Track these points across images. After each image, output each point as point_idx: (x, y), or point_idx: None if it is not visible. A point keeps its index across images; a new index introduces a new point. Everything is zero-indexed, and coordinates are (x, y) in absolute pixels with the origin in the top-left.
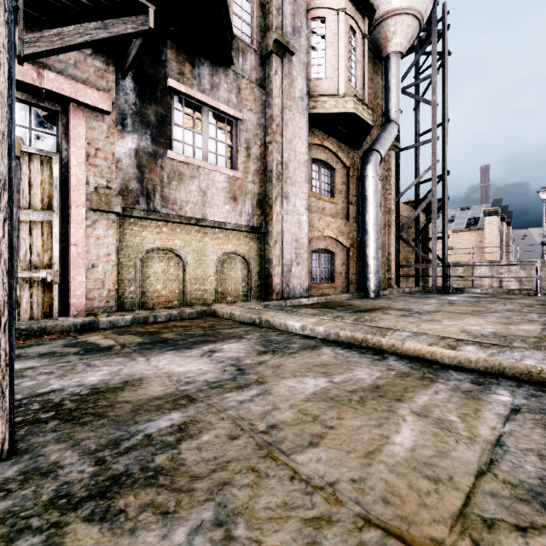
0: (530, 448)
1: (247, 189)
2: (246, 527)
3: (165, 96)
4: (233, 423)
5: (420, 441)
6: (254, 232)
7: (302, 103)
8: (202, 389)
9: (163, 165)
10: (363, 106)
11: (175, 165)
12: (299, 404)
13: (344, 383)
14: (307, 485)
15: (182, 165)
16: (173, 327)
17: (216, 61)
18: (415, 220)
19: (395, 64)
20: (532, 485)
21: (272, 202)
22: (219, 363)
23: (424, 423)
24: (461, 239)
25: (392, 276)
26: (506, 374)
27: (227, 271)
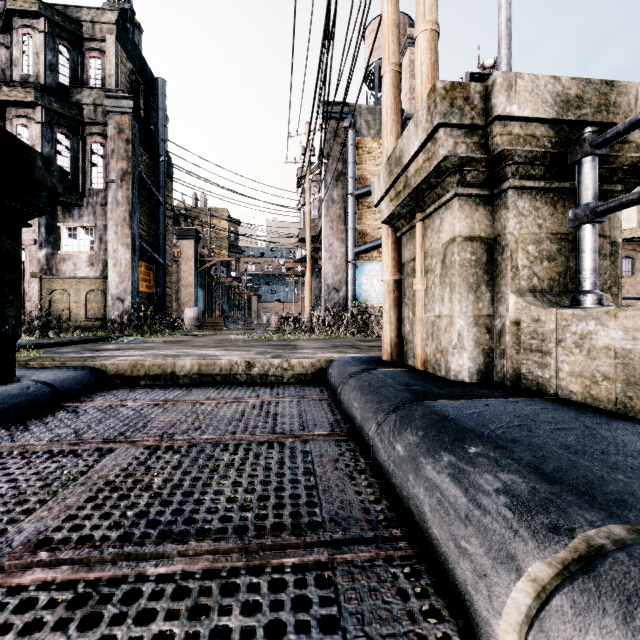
0: None
1: None
2: None
3: None
4: None
5: None
6: None
7: None
8: None
9: None
10: None
11: None
12: None
13: None
14: None
15: None
16: None
17: None
18: None
19: None
20: None
21: None
22: None
23: None
24: None
25: None
26: None
27: None
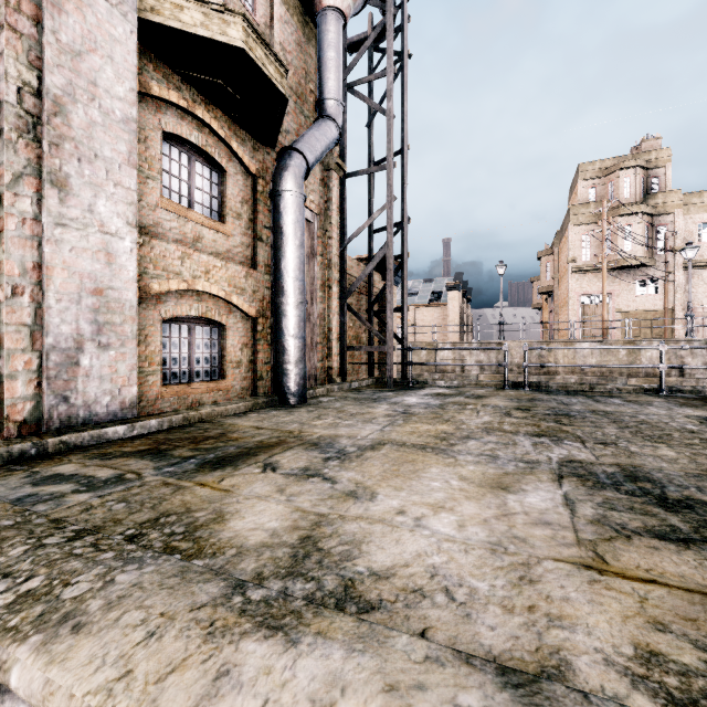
0: None
1: None
2: None
3: None
4: None
5: None
6: None
7: None
8: None
9: None
10: (267, 51)
11: None
12: None
13: None
14: None
15: None
16: None
17: None
18: (368, 283)
19: (334, 28)
20: None
21: (3, 186)
22: None
23: None
24: (424, 315)
25: (335, 365)
26: None
27: None
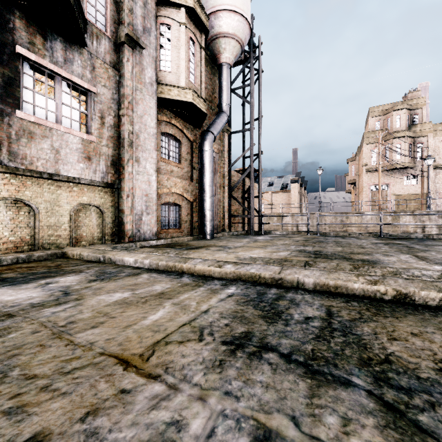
0: (219, 311)
1: (102, 151)
2: (19, 370)
3: (14, 61)
4: (40, 325)
5: (164, 316)
6: (109, 187)
7: (152, 88)
8: (24, 308)
9: (11, 123)
10: (200, 98)
11: (24, 124)
12: (99, 308)
13: (141, 293)
14: (75, 346)
15: (33, 124)
16: (18, 268)
17: (69, 40)
18: (242, 183)
19: (226, 71)
20: (204, 326)
21: (125, 164)
22: (50, 290)
23: (174, 308)
24: (277, 197)
25: (226, 223)
26: (242, 278)
27: (82, 219)
